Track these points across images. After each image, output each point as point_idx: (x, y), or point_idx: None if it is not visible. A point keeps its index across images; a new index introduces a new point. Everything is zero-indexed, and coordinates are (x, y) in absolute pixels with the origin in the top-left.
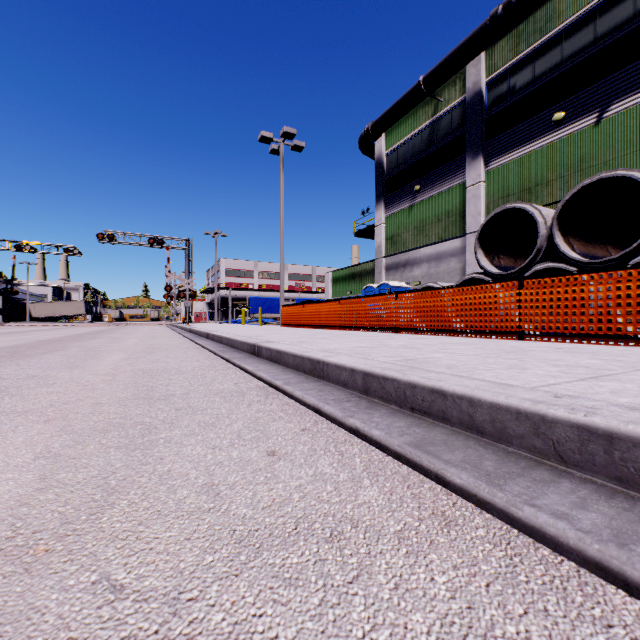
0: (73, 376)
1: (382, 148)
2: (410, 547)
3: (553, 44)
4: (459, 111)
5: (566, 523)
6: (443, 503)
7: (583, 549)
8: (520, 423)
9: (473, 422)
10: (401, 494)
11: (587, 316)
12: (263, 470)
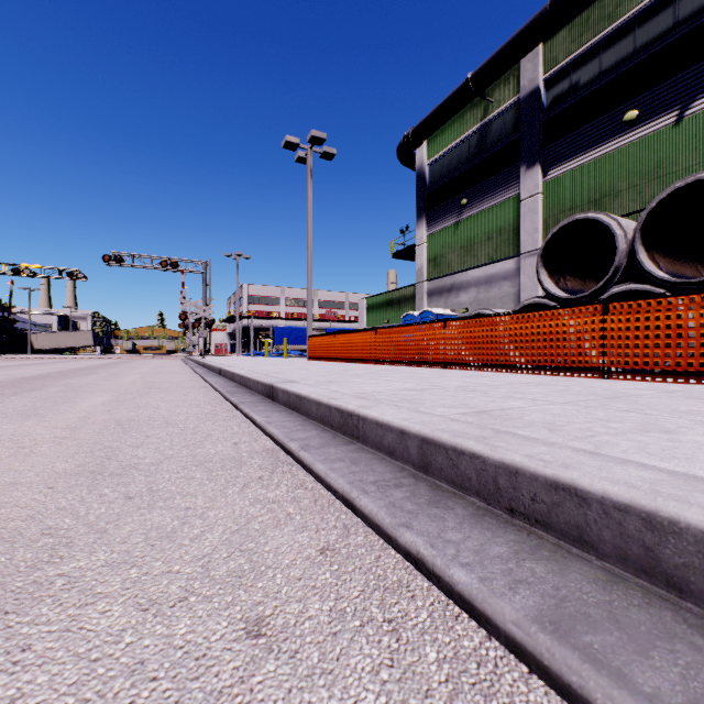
0: (18, 430)
1: (424, 157)
2: None
3: (624, 32)
4: (513, 113)
5: None
6: None
7: None
8: None
9: (656, 562)
10: None
11: (697, 349)
12: (225, 699)
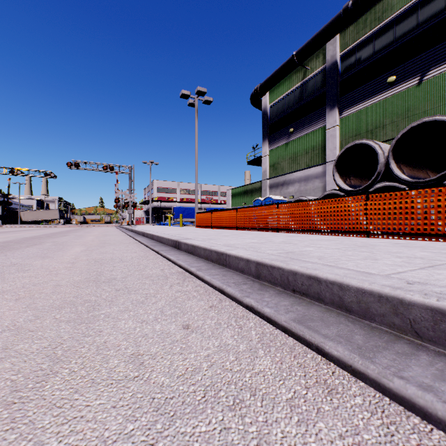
0: (44, 264)
1: (267, 102)
2: (300, 415)
3: (387, 28)
4: (321, 76)
5: (433, 395)
6: (324, 372)
7: None
8: (382, 304)
9: (342, 302)
10: (289, 363)
11: (416, 220)
12: (179, 341)
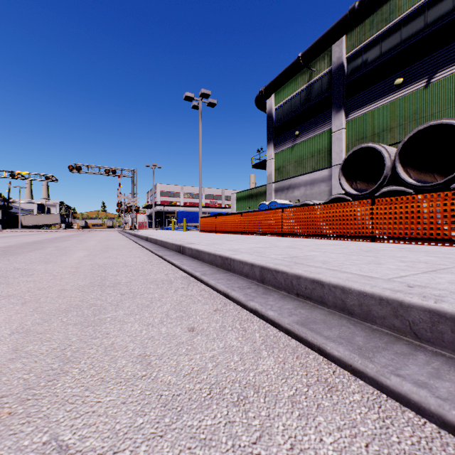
0: (47, 268)
1: (272, 105)
2: (301, 410)
3: (394, 30)
4: (327, 78)
5: (427, 391)
6: (325, 371)
7: (443, 414)
8: (382, 307)
9: (345, 305)
10: (292, 363)
11: (422, 225)
12: (185, 343)
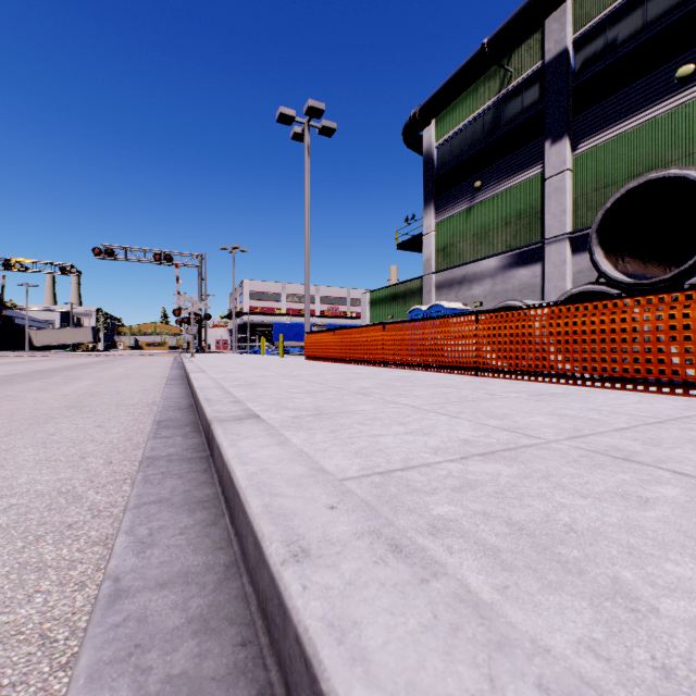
0: None
1: (432, 139)
2: None
3: None
4: (535, 82)
5: None
6: None
7: None
8: None
9: None
10: None
11: None
12: None
